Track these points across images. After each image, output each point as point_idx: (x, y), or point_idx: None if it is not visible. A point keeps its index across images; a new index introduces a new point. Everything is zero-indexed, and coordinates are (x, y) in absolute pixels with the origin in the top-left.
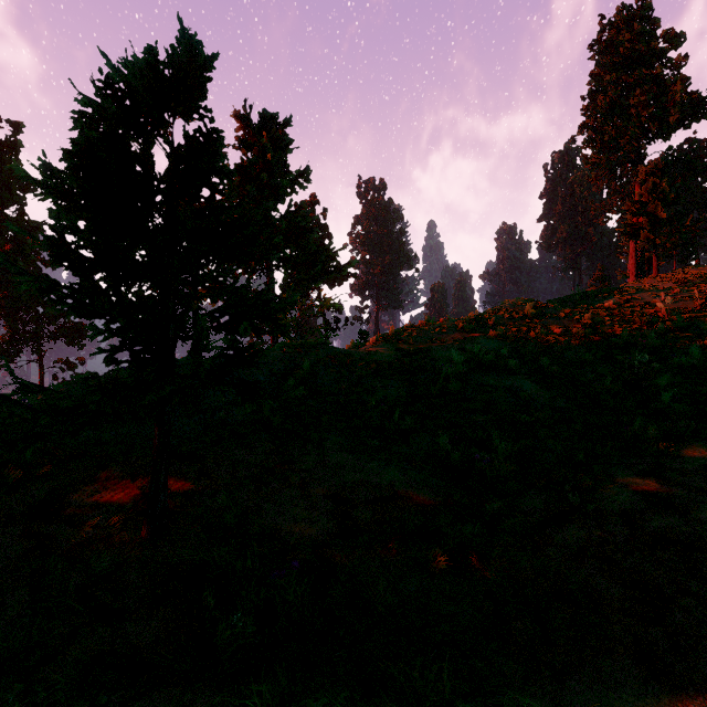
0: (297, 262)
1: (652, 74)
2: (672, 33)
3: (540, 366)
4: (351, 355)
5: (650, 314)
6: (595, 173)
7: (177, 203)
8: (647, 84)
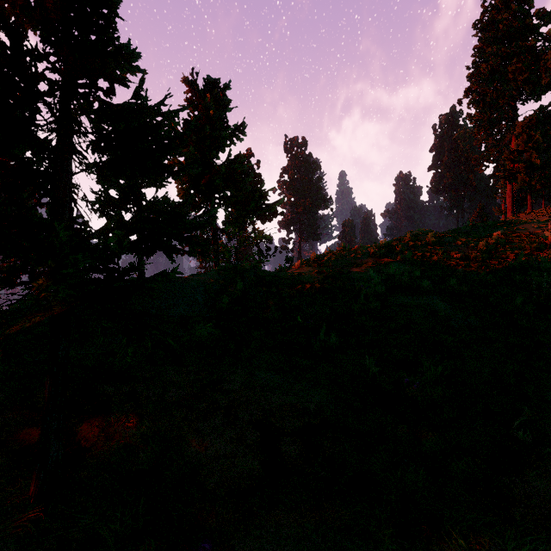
0: (235, 200)
1: (526, 46)
2: (543, 12)
3: (450, 287)
4: (279, 277)
5: (537, 241)
6: (478, 129)
7: (71, 98)
8: (523, 54)
